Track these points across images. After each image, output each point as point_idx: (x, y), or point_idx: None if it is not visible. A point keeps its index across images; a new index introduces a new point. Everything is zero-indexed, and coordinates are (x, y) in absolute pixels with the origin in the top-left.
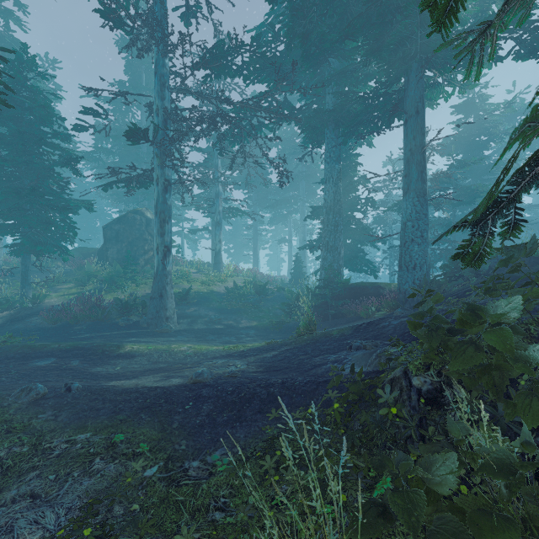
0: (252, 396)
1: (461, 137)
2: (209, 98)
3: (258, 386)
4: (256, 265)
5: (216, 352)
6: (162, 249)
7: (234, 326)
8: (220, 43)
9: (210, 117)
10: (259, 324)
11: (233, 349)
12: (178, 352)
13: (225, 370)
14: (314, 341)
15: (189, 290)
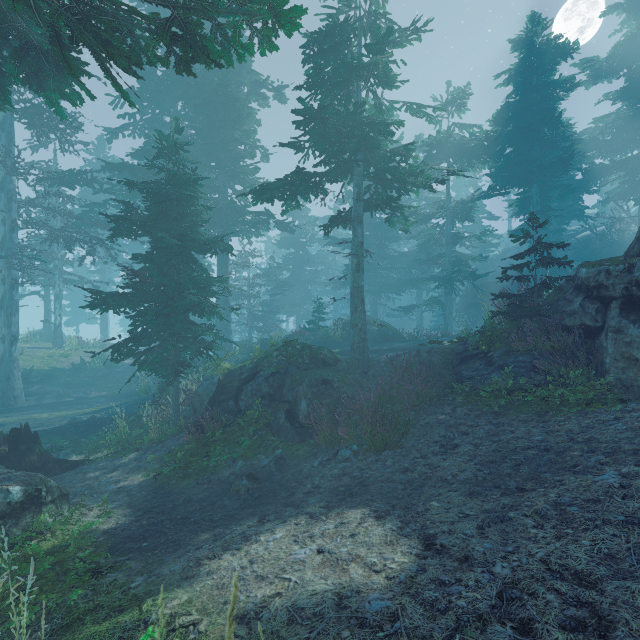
0: (105, 420)
1: (287, 239)
2: (60, 213)
3: (108, 417)
4: (105, 330)
5: (75, 414)
6: (9, 339)
7: (84, 397)
8: (72, 175)
9: (64, 239)
10: (109, 393)
11: (89, 411)
12: (42, 418)
13: (86, 418)
14: (147, 398)
15: (31, 370)
